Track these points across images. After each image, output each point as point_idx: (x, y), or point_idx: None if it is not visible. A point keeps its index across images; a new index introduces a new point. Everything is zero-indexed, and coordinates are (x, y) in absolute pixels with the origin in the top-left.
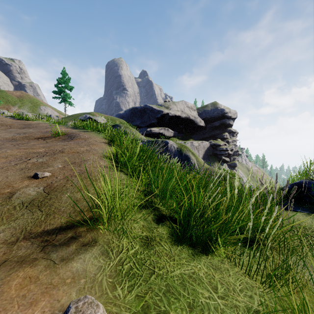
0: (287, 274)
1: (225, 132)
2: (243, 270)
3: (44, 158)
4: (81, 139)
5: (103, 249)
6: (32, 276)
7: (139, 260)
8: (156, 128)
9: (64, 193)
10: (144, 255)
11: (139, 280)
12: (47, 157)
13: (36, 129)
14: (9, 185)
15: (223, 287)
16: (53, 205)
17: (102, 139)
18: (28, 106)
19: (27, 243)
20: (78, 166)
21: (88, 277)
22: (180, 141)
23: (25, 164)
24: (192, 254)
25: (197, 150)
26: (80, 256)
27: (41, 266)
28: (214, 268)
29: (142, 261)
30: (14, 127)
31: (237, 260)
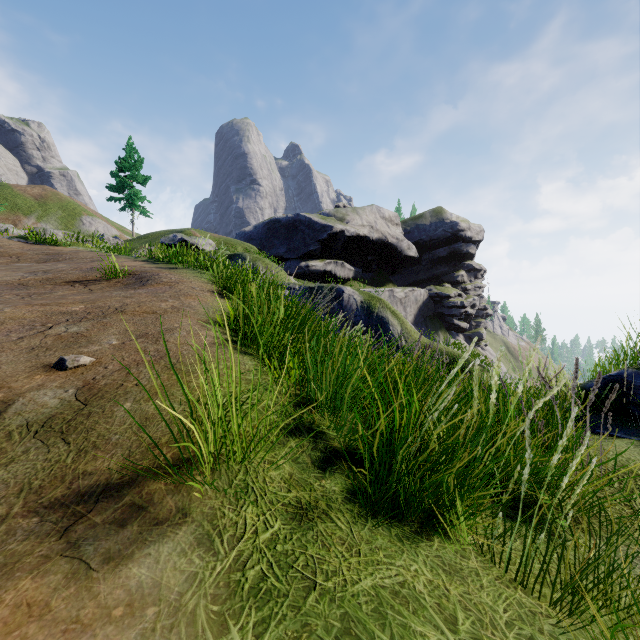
0: (610, 585)
1: (459, 269)
2: (509, 573)
3: (82, 325)
4: (163, 283)
5: (201, 533)
6: (35, 601)
7: (281, 557)
8: (319, 261)
9: (120, 401)
10: (294, 544)
11: (281, 607)
12: (89, 323)
13: (70, 263)
14: (2, 385)
15: (470, 618)
16: (95, 430)
17: (207, 284)
18: (57, 216)
19: (30, 518)
20: (154, 341)
21: (164, 602)
22: (368, 288)
23: (41, 337)
24: (398, 538)
25: (403, 306)
26: (149, 550)
27: (59, 575)
28: (448, 569)
29: (287, 559)
30: (27, 260)
31: (495, 550)
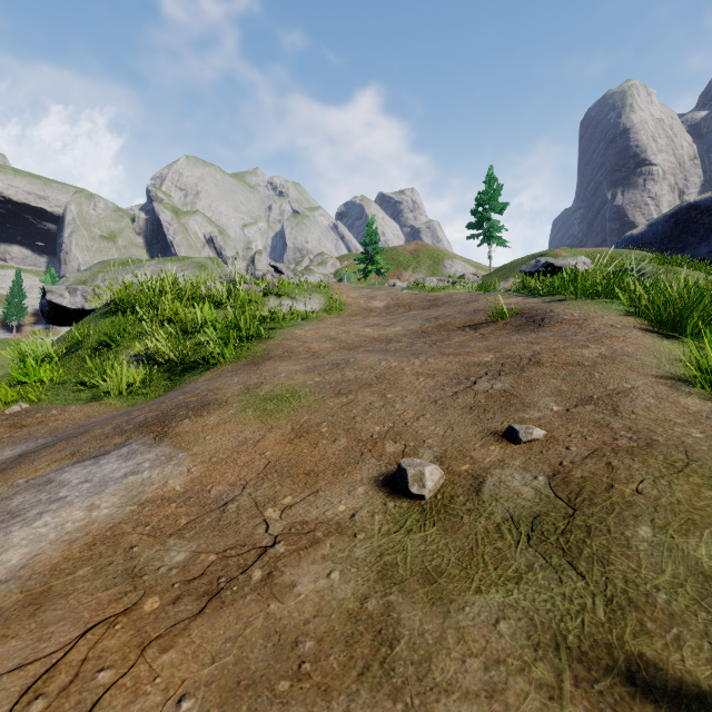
0: None
1: None
2: None
3: (503, 381)
4: (566, 322)
5: None
6: None
7: None
8: None
9: (626, 518)
10: None
11: None
12: (510, 378)
13: (449, 307)
14: (463, 452)
15: None
16: (612, 565)
17: (626, 318)
18: (426, 265)
19: None
20: (611, 411)
21: None
22: None
23: (472, 394)
24: None
25: None
26: None
27: None
28: None
29: None
30: (415, 308)
31: None
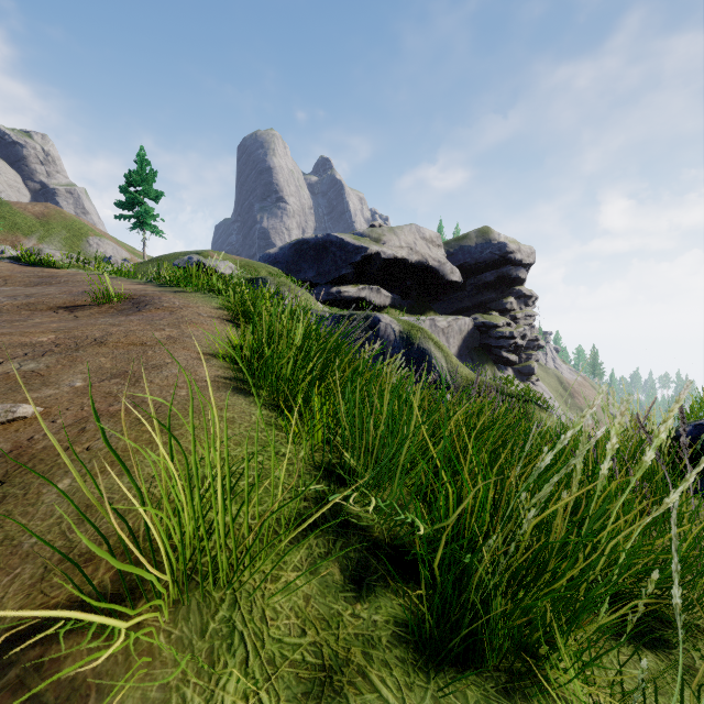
0: None
1: (508, 295)
2: None
3: (42, 361)
4: (163, 309)
5: None
6: None
7: None
8: (352, 286)
9: (56, 476)
10: None
11: None
12: (53, 358)
13: (63, 287)
14: None
15: None
16: (2, 528)
17: (218, 310)
18: (61, 236)
19: None
20: (132, 382)
21: None
22: (407, 317)
23: None
24: None
25: (446, 337)
26: None
27: None
28: None
29: None
30: (15, 283)
31: None
